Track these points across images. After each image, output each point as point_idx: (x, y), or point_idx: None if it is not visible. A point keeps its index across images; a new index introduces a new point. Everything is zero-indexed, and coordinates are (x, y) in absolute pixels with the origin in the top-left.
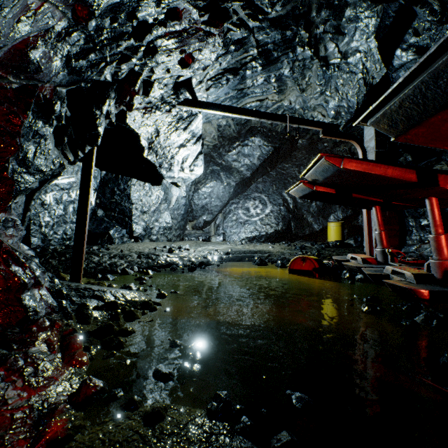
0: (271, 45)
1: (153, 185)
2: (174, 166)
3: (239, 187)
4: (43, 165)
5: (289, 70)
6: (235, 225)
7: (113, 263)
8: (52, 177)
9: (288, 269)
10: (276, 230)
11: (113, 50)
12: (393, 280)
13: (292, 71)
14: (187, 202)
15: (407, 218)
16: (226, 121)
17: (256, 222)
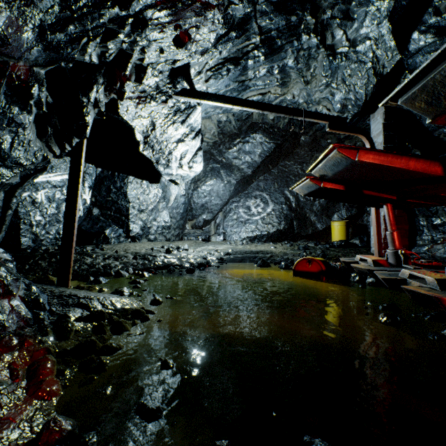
0: (274, 32)
1: (151, 182)
2: (172, 163)
3: (240, 185)
4: (22, 158)
5: (293, 60)
6: (236, 224)
7: (106, 265)
8: (35, 172)
9: (292, 272)
10: (278, 229)
11: (95, 21)
12: (412, 286)
13: (297, 62)
14: (186, 201)
15: (417, 216)
16: (226, 117)
17: (257, 221)
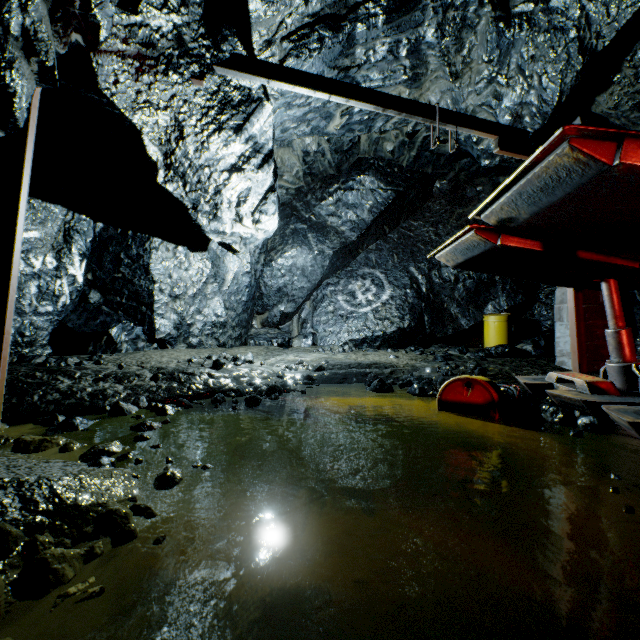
0: None
1: (192, 250)
2: (223, 211)
3: (339, 257)
4: None
5: (435, 29)
6: (332, 319)
7: (98, 391)
8: None
9: (436, 403)
10: (400, 328)
11: None
12: None
13: (441, 33)
14: (252, 282)
15: (638, 305)
16: (317, 144)
17: (367, 314)
